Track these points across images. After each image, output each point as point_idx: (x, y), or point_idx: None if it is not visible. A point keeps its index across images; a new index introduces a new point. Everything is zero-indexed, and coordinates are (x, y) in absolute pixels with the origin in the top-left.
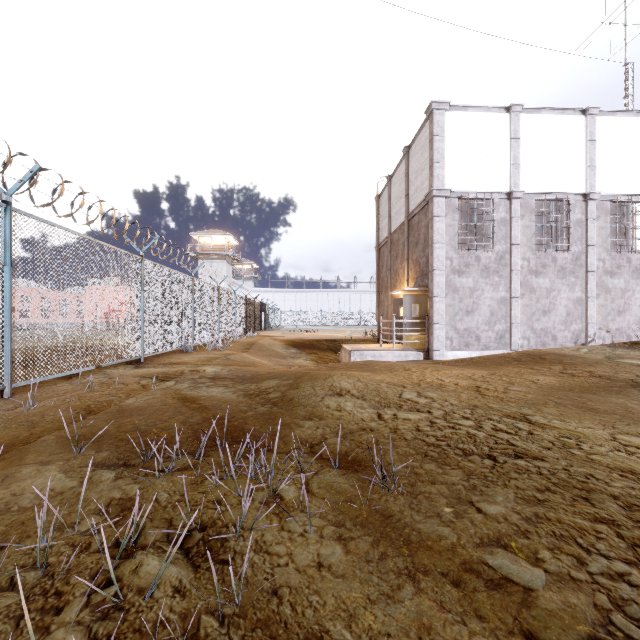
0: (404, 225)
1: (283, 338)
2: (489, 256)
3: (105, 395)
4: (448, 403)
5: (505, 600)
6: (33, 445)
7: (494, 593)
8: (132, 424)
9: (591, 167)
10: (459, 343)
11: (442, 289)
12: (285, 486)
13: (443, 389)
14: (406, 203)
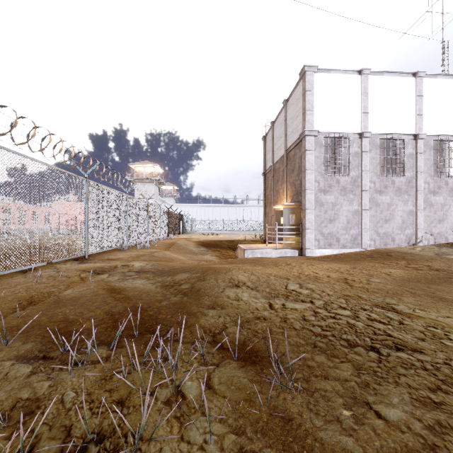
0: (283, 157)
1: (195, 239)
2: (346, 179)
3: (49, 287)
4: (325, 294)
5: None
6: None
7: None
8: (63, 314)
9: (419, 115)
10: (324, 243)
11: (312, 204)
12: (188, 382)
13: (319, 281)
14: (285, 141)
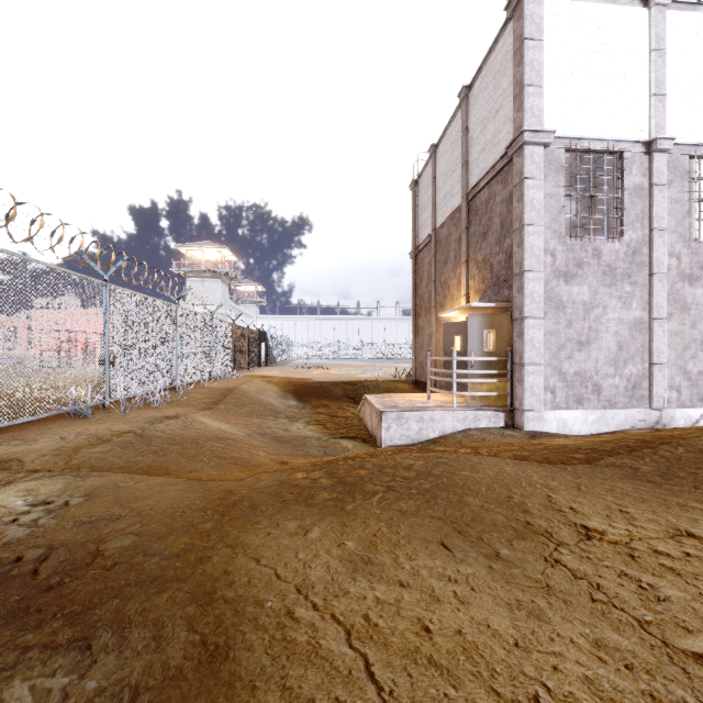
0: (459, 211)
1: (282, 380)
2: (615, 249)
3: None
4: None
5: None
6: None
7: None
8: None
9: None
10: (566, 397)
11: (539, 304)
12: None
13: None
14: (464, 175)
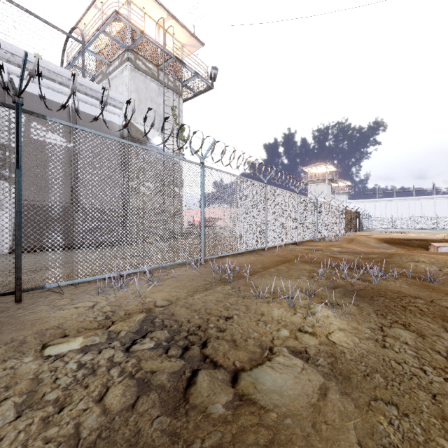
0: None
1: (376, 237)
2: None
3: (298, 253)
4: None
5: None
6: (294, 261)
7: None
8: (319, 260)
9: None
10: None
11: None
12: (387, 277)
13: None
14: None
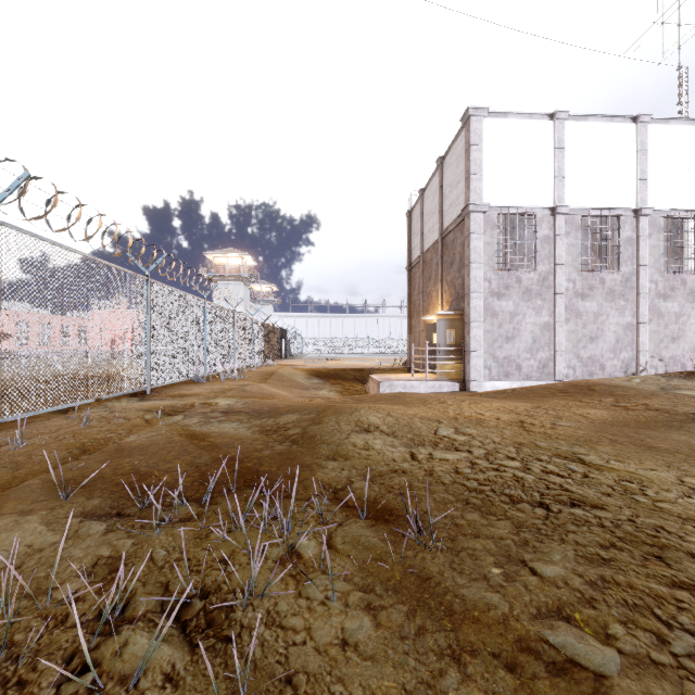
0: (438, 243)
1: (305, 367)
2: (531, 277)
3: (103, 432)
4: (490, 441)
5: (572, 691)
6: (14, 491)
7: (558, 681)
8: (131, 465)
9: (642, 180)
10: (498, 373)
11: (480, 313)
12: (304, 541)
13: (483, 424)
14: (440, 219)
